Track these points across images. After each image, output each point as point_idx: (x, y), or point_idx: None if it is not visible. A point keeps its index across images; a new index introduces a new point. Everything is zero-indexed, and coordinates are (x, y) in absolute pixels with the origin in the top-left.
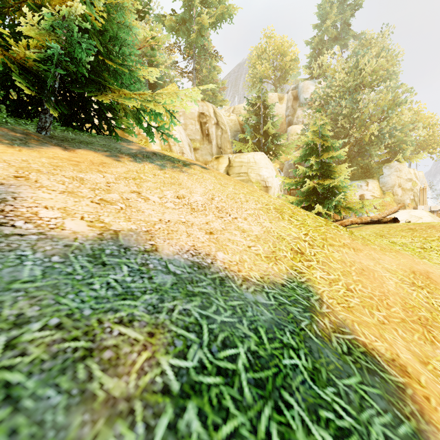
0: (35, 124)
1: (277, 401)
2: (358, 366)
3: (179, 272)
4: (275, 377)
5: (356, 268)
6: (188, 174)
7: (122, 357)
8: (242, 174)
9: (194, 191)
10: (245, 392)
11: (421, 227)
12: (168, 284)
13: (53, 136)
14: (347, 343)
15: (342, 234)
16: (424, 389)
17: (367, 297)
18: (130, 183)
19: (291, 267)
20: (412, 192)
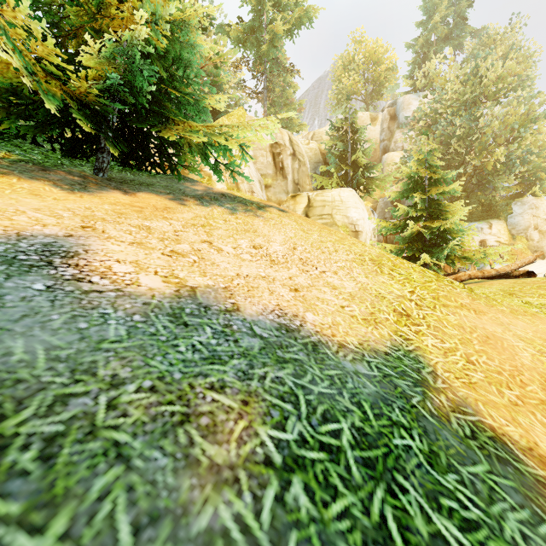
0: (90, 164)
1: (390, 484)
2: (485, 452)
3: (265, 335)
4: (385, 457)
5: (478, 335)
6: (264, 219)
7: (219, 425)
8: (325, 216)
9: (273, 239)
10: (353, 471)
11: None
12: (255, 348)
13: (111, 178)
14: (470, 425)
15: (458, 291)
16: None
17: (494, 371)
18: (200, 231)
19: (395, 333)
20: None
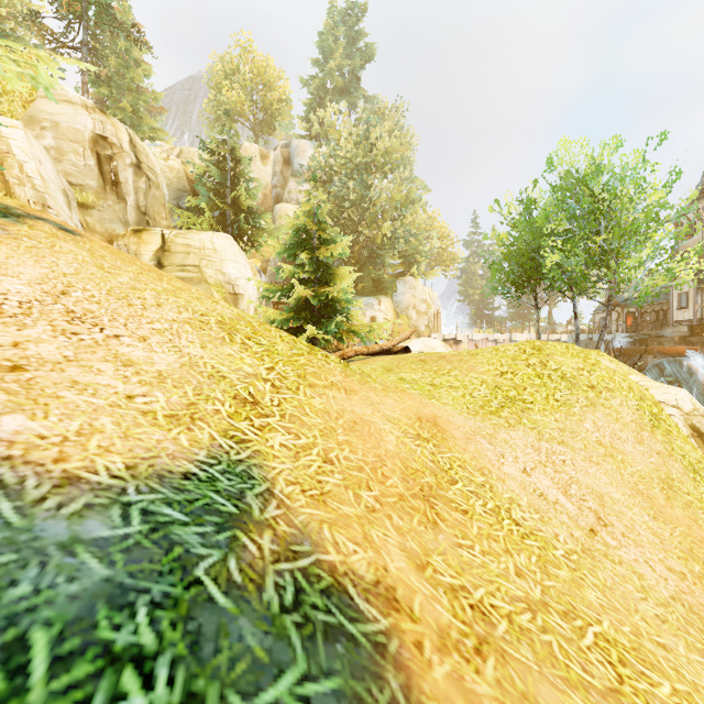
0: None
1: None
2: (308, 631)
3: None
4: None
5: (345, 421)
6: (6, 235)
7: None
8: (189, 267)
9: (11, 272)
10: None
11: (432, 358)
12: None
13: None
14: (298, 579)
15: (332, 367)
16: (417, 625)
17: (355, 468)
18: None
19: (225, 433)
20: (426, 316)
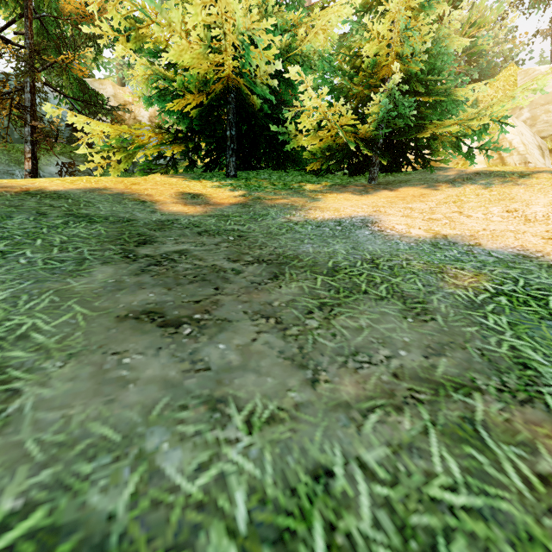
0: (364, 177)
1: None
2: None
3: (501, 257)
4: None
5: None
6: (526, 186)
7: (458, 277)
8: None
9: (533, 203)
10: (550, 306)
11: None
12: (489, 261)
13: (379, 183)
14: None
15: None
16: None
17: None
18: (451, 206)
19: None
20: None
